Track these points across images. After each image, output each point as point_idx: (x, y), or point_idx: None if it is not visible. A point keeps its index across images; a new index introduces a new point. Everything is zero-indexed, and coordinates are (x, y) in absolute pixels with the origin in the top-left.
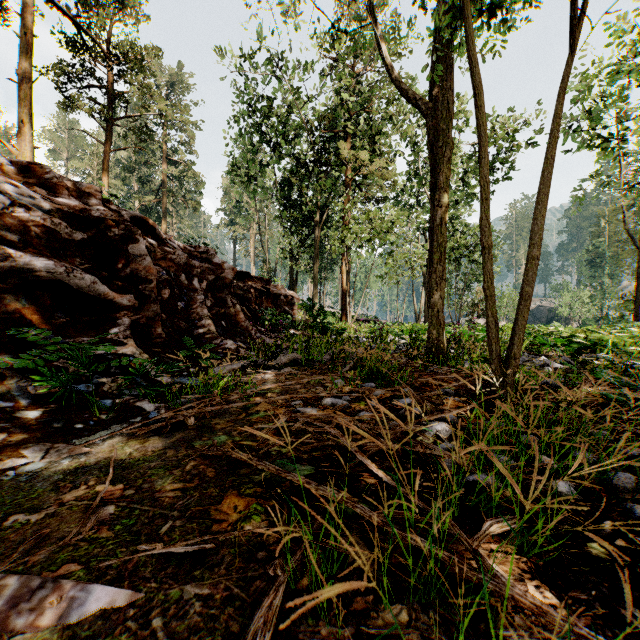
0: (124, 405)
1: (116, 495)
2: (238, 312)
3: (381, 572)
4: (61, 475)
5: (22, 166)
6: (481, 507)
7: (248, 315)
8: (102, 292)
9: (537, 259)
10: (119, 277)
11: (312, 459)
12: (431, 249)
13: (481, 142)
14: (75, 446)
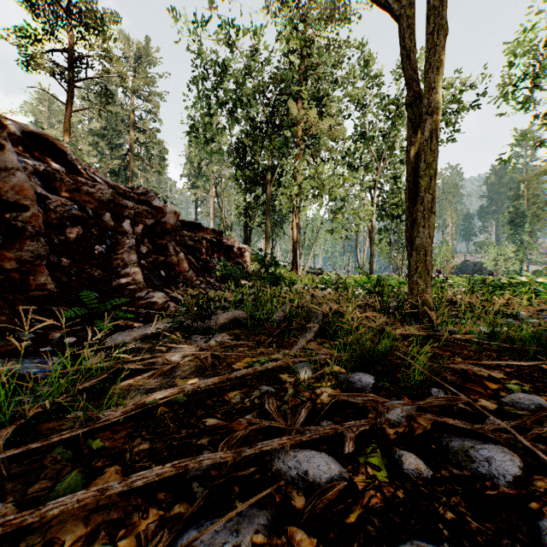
0: None
1: None
2: (181, 261)
3: None
4: None
5: None
6: None
7: (196, 265)
8: None
9: None
10: None
11: None
12: (411, 177)
13: None
14: None
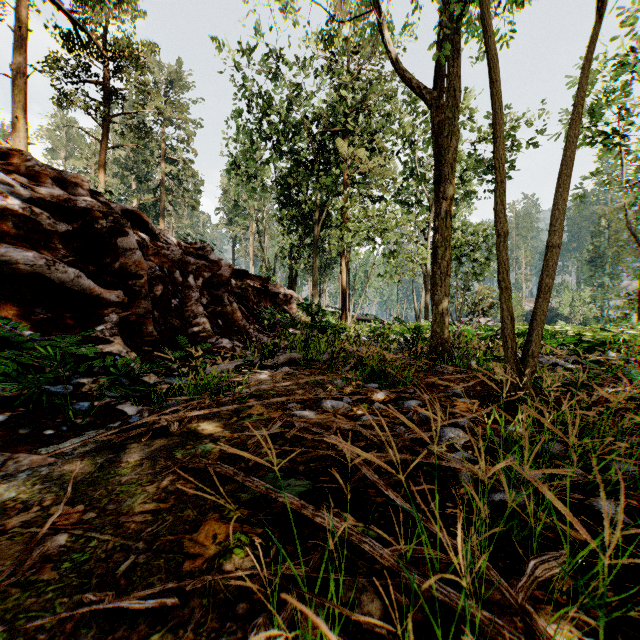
0: (104, 408)
1: (73, 520)
2: (235, 310)
3: (398, 635)
4: (14, 493)
5: (1, 152)
6: (513, 535)
7: (246, 314)
8: (87, 287)
9: (558, 247)
10: (107, 272)
11: (309, 472)
12: (435, 244)
13: (495, 120)
14: (39, 456)
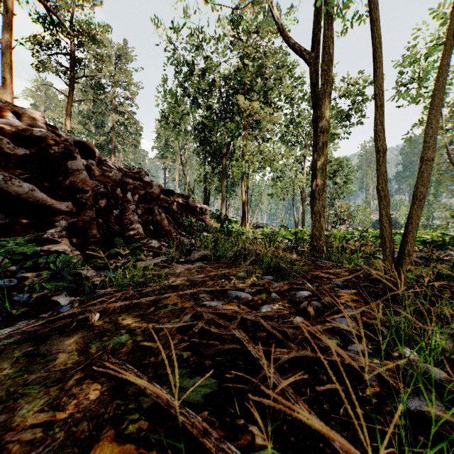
0: (40, 299)
1: None
2: (163, 219)
3: None
4: None
5: None
6: None
7: (171, 221)
8: (41, 198)
9: (431, 161)
10: (60, 187)
11: (215, 368)
12: (314, 168)
13: (374, 54)
14: None
